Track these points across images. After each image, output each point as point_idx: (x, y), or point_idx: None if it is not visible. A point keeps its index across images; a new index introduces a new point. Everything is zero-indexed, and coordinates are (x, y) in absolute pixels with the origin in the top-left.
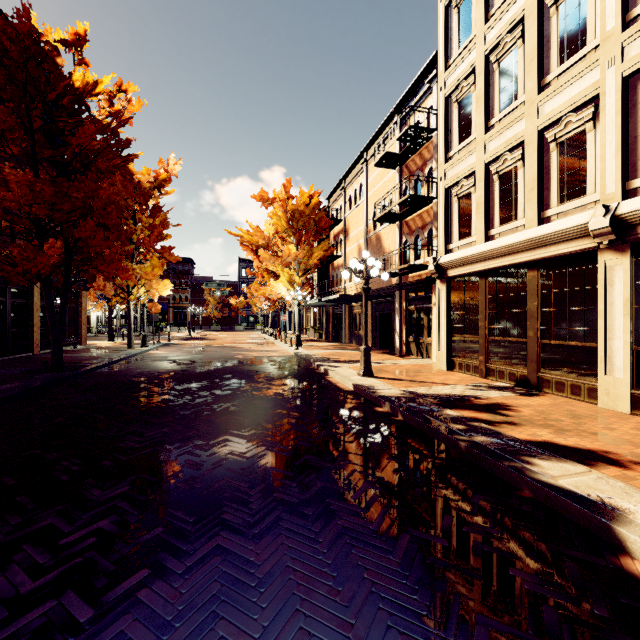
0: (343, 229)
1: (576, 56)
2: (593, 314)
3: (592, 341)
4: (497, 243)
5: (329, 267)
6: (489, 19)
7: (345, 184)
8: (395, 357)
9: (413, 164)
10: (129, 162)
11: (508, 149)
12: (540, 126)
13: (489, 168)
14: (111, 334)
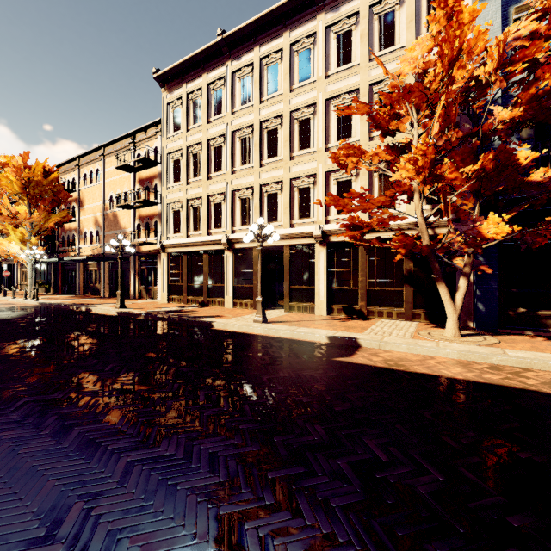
0: (77, 199)
1: (219, 173)
2: (224, 273)
3: (224, 283)
4: (192, 240)
5: (58, 228)
6: (188, 130)
7: (80, 163)
8: (132, 300)
9: (144, 176)
10: None
11: (196, 197)
12: (208, 194)
13: (188, 202)
14: None
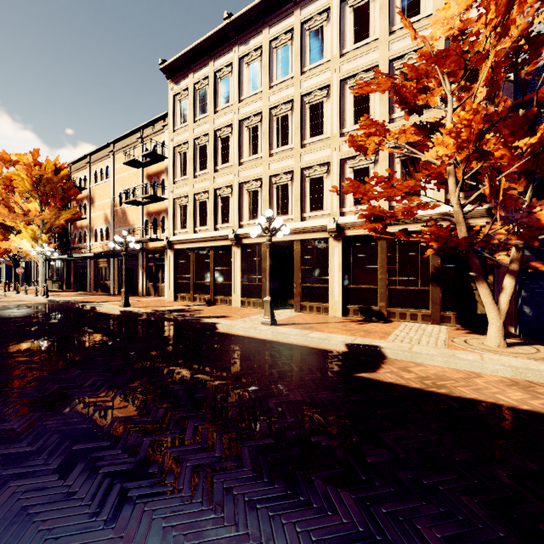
0: (88, 197)
1: (226, 165)
2: (231, 270)
3: (231, 281)
4: (198, 235)
5: (71, 225)
6: (195, 121)
7: (91, 160)
8: (140, 297)
9: (152, 171)
10: None
11: (203, 191)
12: (215, 187)
13: (195, 196)
14: None
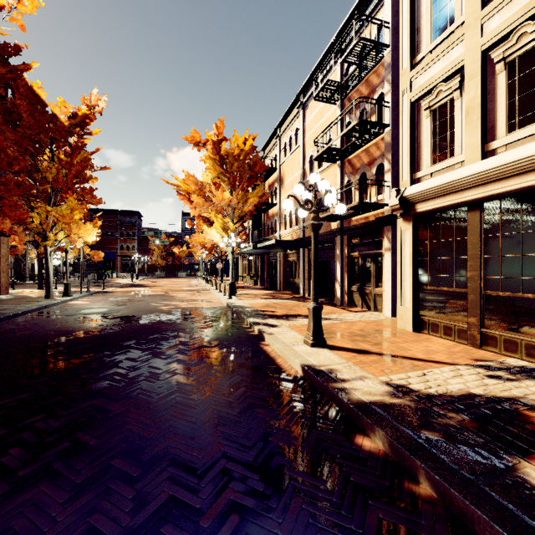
0: (278, 177)
1: None
2: None
3: None
4: (512, 155)
5: (264, 216)
6: None
7: (280, 132)
8: (338, 309)
9: (357, 95)
10: (20, 75)
11: (529, 16)
12: None
13: (486, 58)
14: (41, 282)
